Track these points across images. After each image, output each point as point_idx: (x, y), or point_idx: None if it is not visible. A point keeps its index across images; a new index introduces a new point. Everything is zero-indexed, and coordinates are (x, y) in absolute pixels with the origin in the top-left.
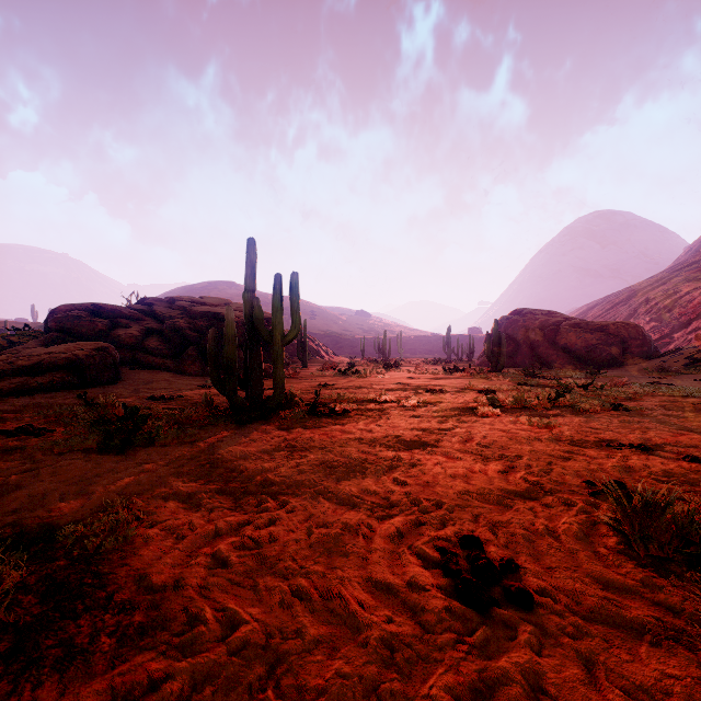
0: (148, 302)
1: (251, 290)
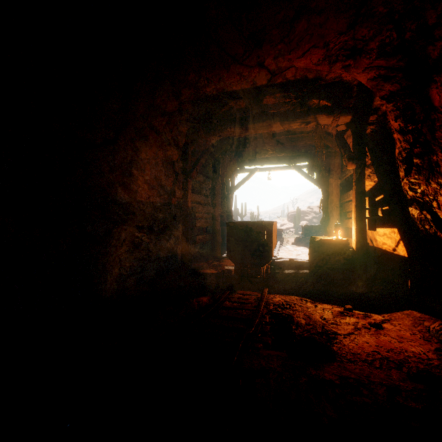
0: (311, 208)
1: None
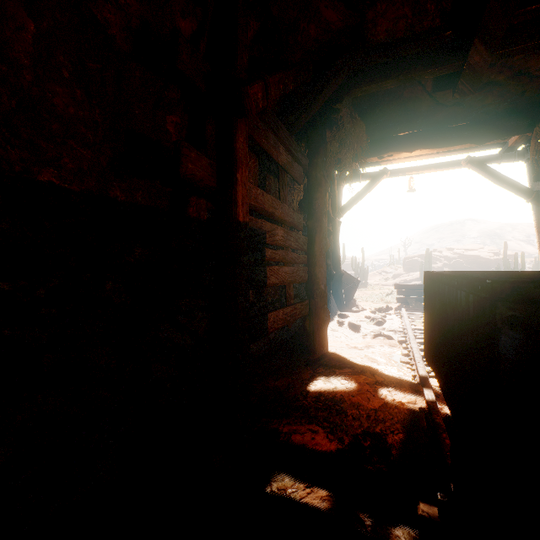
0: (438, 251)
1: (505, 257)
